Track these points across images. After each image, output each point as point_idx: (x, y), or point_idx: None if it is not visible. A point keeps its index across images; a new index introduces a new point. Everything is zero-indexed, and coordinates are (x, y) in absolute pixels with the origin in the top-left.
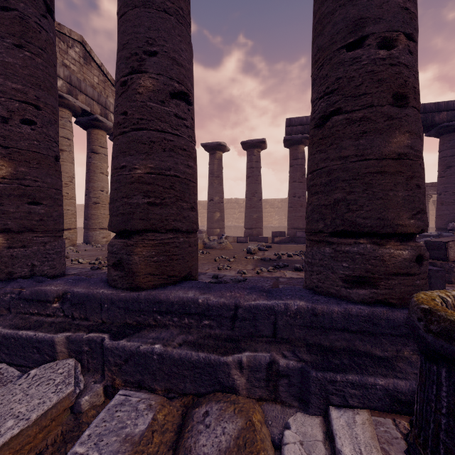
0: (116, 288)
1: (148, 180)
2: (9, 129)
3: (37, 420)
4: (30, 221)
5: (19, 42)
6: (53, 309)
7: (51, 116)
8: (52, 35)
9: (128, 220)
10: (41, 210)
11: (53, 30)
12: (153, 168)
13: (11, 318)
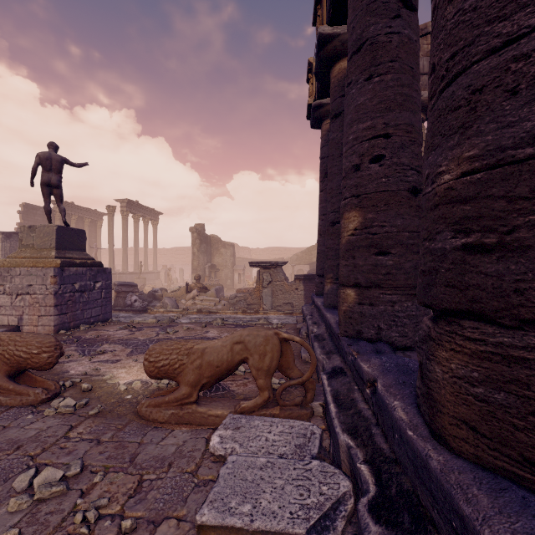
0: (419, 411)
1: (463, 191)
2: (360, 175)
3: (257, 532)
4: (376, 275)
5: (369, 73)
6: (367, 394)
7: (404, 138)
8: (407, 32)
9: (428, 286)
10: (388, 261)
11: (410, 23)
12: (476, 156)
13: (344, 383)
